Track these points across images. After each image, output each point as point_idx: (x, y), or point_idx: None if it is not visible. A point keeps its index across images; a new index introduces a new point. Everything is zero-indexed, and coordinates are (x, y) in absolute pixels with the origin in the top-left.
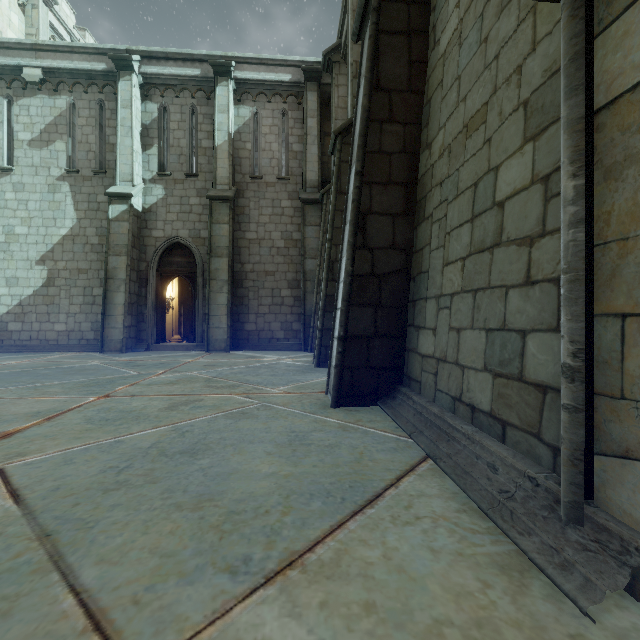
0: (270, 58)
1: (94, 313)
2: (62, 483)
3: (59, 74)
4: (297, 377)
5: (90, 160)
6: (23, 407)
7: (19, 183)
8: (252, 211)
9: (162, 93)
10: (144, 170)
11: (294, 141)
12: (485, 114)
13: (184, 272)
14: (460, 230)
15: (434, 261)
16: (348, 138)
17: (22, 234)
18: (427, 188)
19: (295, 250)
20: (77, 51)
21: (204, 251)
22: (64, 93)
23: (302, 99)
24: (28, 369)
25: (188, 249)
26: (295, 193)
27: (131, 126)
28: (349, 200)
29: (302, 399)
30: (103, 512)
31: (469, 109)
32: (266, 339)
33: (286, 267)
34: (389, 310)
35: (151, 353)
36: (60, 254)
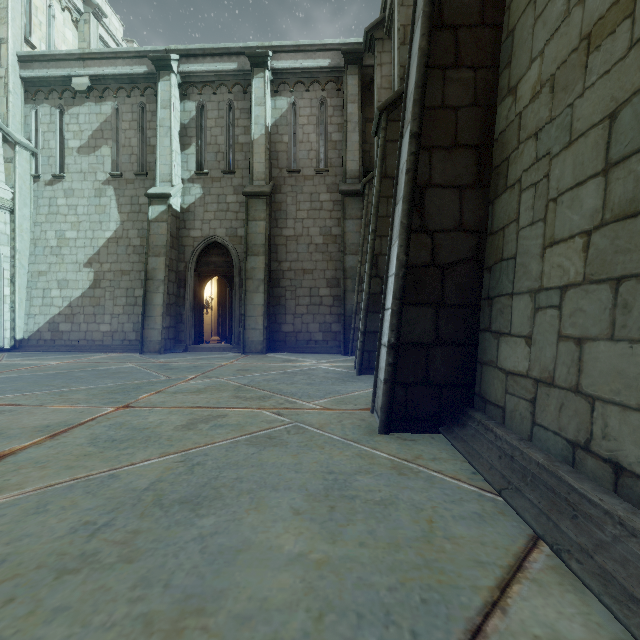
0: (308, 44)
1: (136, 314)
2: (13, 550)
3: (104, 81)
4: (336, 387)
5: (132, 163)
6: (36, 418)
7: (69, 189)
8: (289, 207)
9: (200, 91)
10: (183, 170)
11: (333, 130)
12: (631, 2)
13: (221, 272)
14: (578, 191)
15: (526, 242)
16: (394, 114)
17: (72, 238)
18: (510, 146)
19: (334, 246)
20: (120, 56)
21: (241, 250)
22: (109, 99)
23: (342, 85)
24: (66, 371)
25: (225, 248)
26: (334, 185)
27: (170, 126)
28: (400, 174)
29: (342, 419)
30: (36, 625)
31: (592, 10)
32: (304, 341)
33: (325, 265)
34: (455, 310)
35: (188, 355)
36: (105, 256)
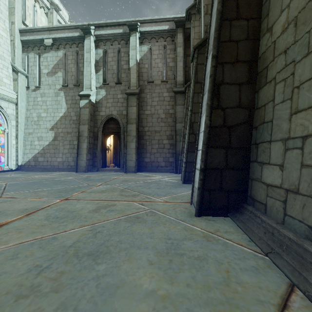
0: (157, 18)
1: (74, 153)
2: None
3: (59, 40)
4: (172, 190)
5: (72, 80)
6: (21, 205)
7: (43, 93)
8: (148, 99)
9: (104, 44)
10: (96, 82)
11: (170, 61)
12: None
13: (115, 132)
14: None
15: (279, 112)
16: (202, 50)
17: (44, 116)
18: (269, 60)
19: (170, 119)
20: (66, 28)
21: (124, 121)
22: (61, 49)
23: (174, 38)
24: (40, 180)
25: (117, 120)
26: (170, 88)
27: (90, 61)
28: (206, 79)
29: (175, 207)
30: None
31: None
32: (155, 166)
33: (166, 128)
34: (236, 150)
35: (99, 173)
36: (59, 125)
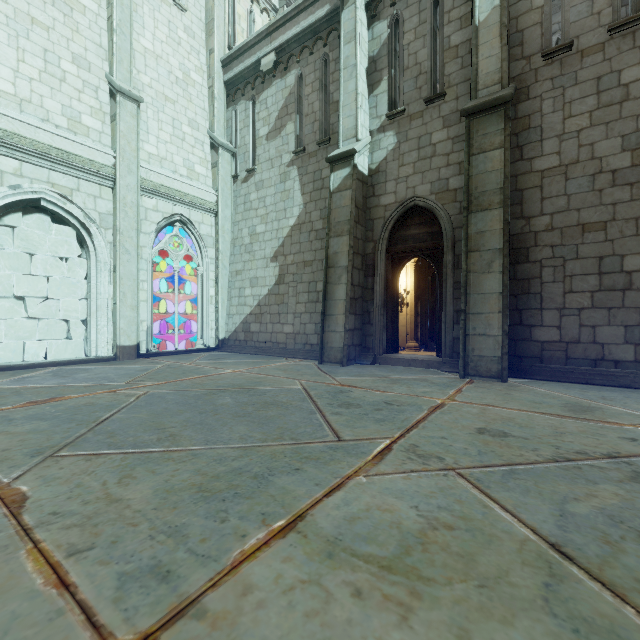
0: None
1: (317, 312)
2: None
3: (288, 48)
4: None
5: (315, 132)
6: None
7: (259, 181)
8: (547, 117)
9: None
10: (371, 119)
11: None
12: None
13: (423, 249)
14: None
15: None
16: None
17: (261, 232)
18: None
19: None
20: (302, 8)
21: (454, 210)
22: (293, 67)
23: None
24: (219, 389)
25: (429, 213)
26: None
27: (355, 63)
28: None
29: None
30: None
31: None
32: (584, 360)
33: (637, 207)
34: None
35: (377, 370)
36: (289, 247)
